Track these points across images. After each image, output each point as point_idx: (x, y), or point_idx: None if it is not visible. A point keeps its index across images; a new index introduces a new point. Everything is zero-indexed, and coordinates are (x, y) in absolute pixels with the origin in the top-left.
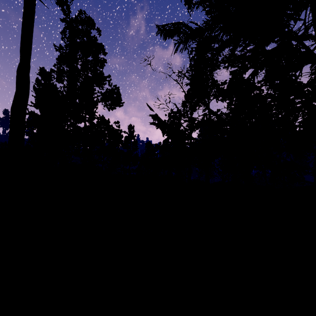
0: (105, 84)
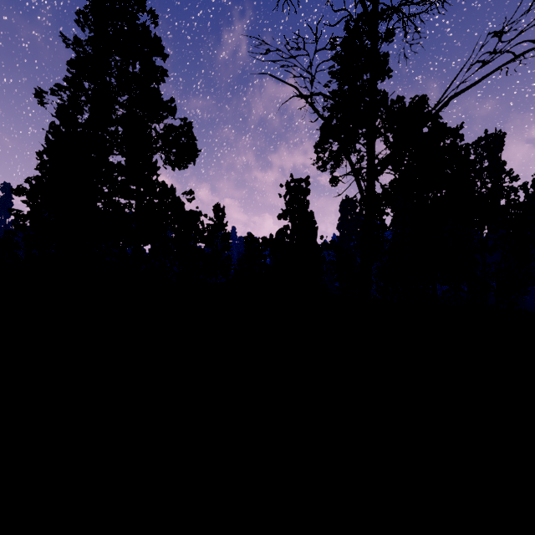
0: (165, 117)
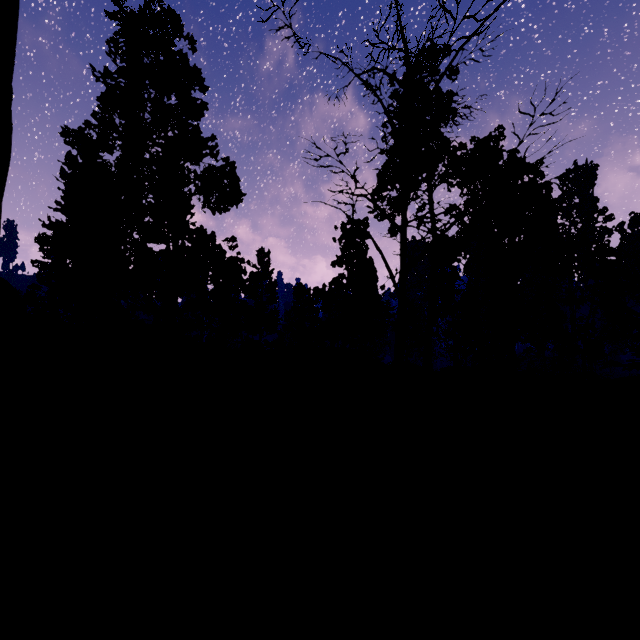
0: (205, 155)
